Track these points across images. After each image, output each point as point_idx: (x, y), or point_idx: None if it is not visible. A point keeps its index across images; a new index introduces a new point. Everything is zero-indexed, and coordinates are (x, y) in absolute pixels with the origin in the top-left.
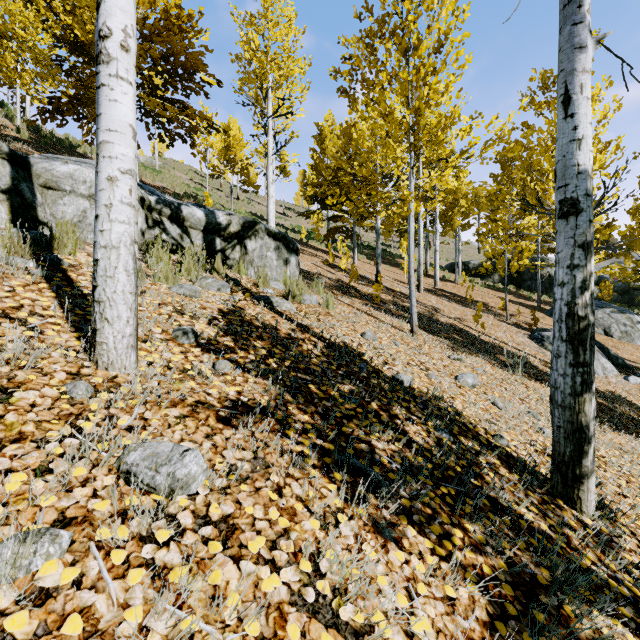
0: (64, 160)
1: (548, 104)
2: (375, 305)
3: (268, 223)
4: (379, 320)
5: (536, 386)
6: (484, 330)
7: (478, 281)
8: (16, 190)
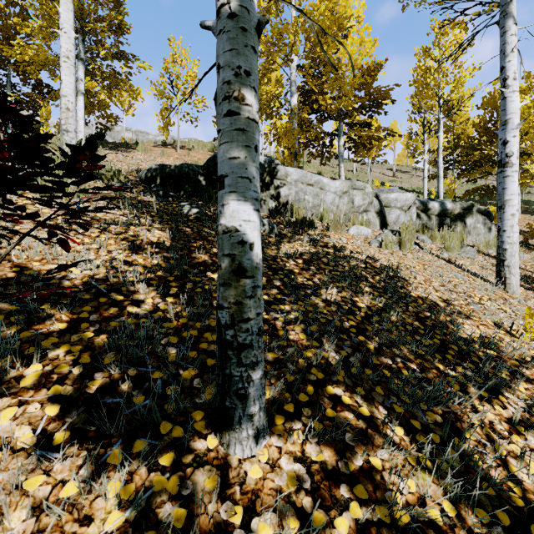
0: (384, 190)
1: None
2: None
3: (439, 197)
4: None
5: None
6: None
7: None
8: (381, 211)
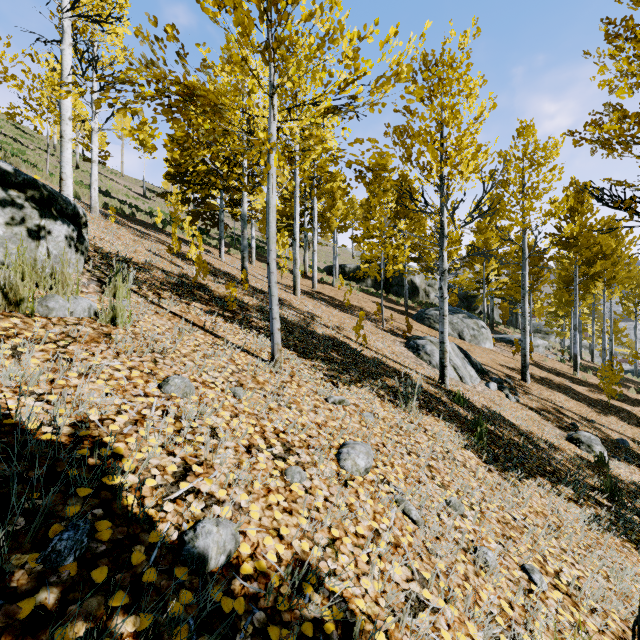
0: None
1: (430, 89)
2: (228, 313)
3: (62, 180)
4: (223, 340)
5: (432, 424)
6: (366, 344)
7: (354, 285)
8: None
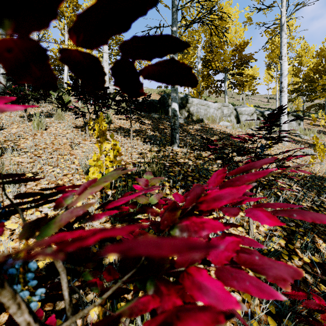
0: (240, 107)
1: None
2: None
3: None
4: None
5: None
6: None
7: None
8: (237, 116)
